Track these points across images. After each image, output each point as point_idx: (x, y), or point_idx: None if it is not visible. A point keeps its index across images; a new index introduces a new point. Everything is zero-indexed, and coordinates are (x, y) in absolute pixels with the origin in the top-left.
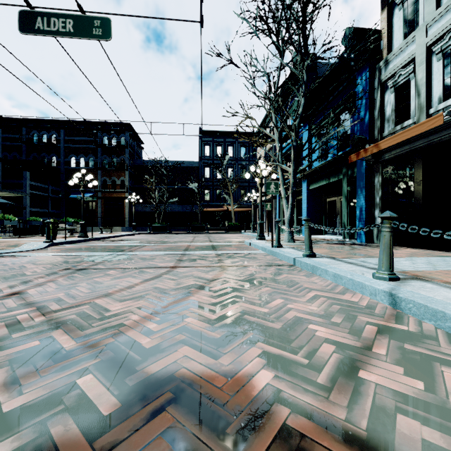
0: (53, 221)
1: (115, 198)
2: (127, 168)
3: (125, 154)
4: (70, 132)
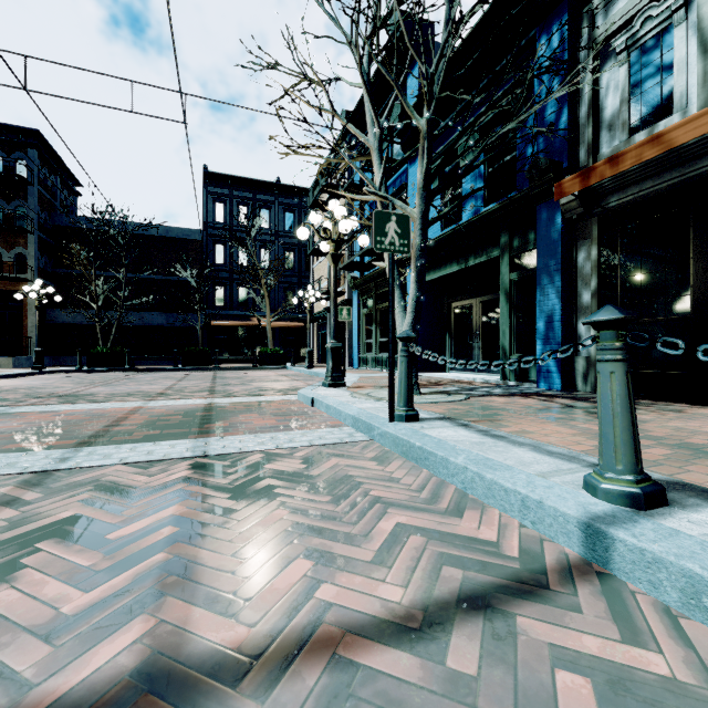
0: None
1: (1, 292)
2: (31, 228)
3: (27, 197)
4: None
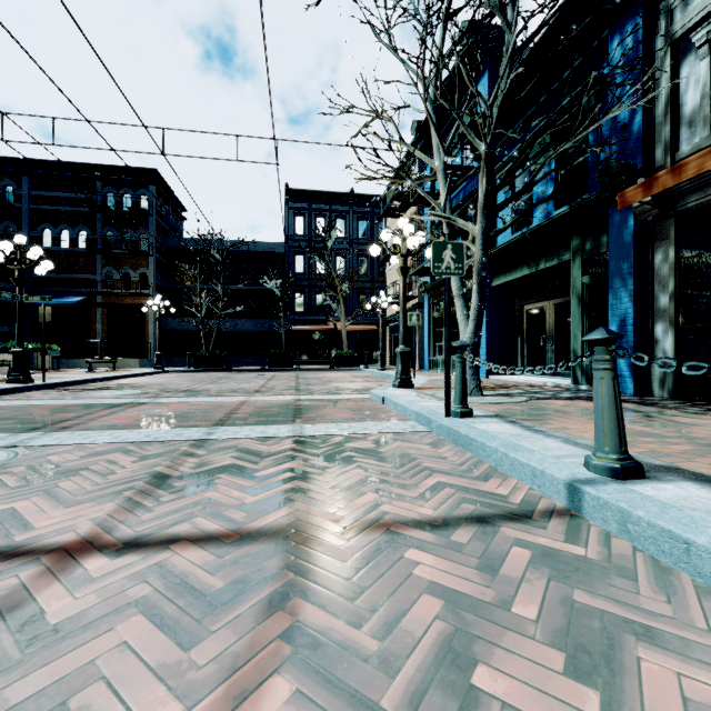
0: None
1: (130, 306)
2: (151, 252)
3: (148, 226)
4: (42, 183)
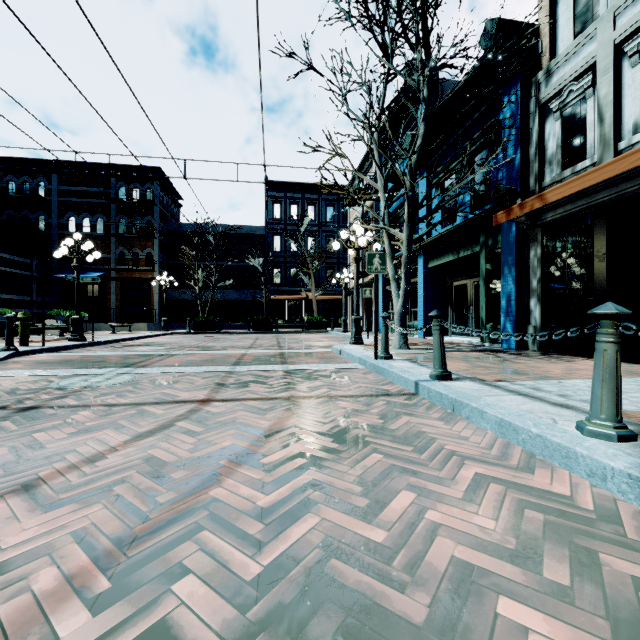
0: (23, 316)
1: (138, 280)
2: (155, 235)
3: (153, 214)
4: (68, 179)
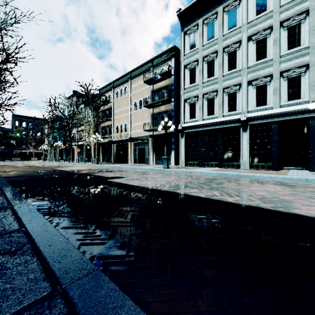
0: None
1: None
2: None
3: None
4: None
